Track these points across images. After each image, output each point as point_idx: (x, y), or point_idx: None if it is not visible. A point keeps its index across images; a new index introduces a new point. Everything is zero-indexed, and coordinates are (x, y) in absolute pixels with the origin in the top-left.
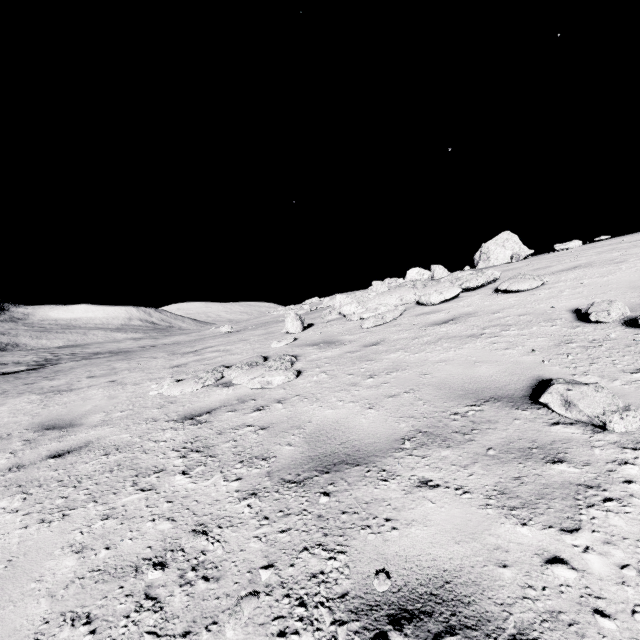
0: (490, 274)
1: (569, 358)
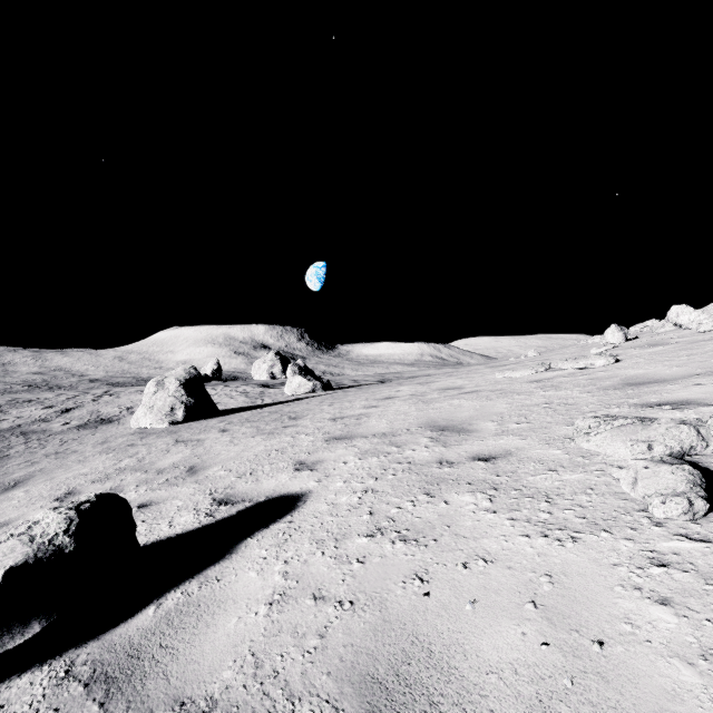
0: None
1: None
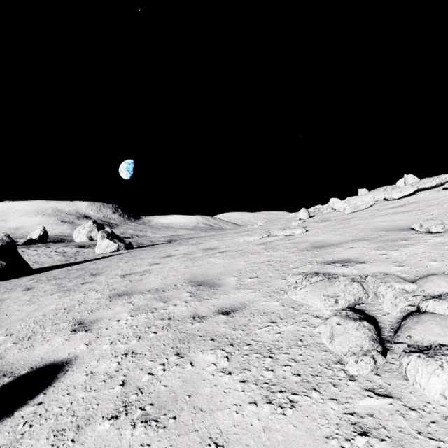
0: (443, 178)
1: (447, 215)
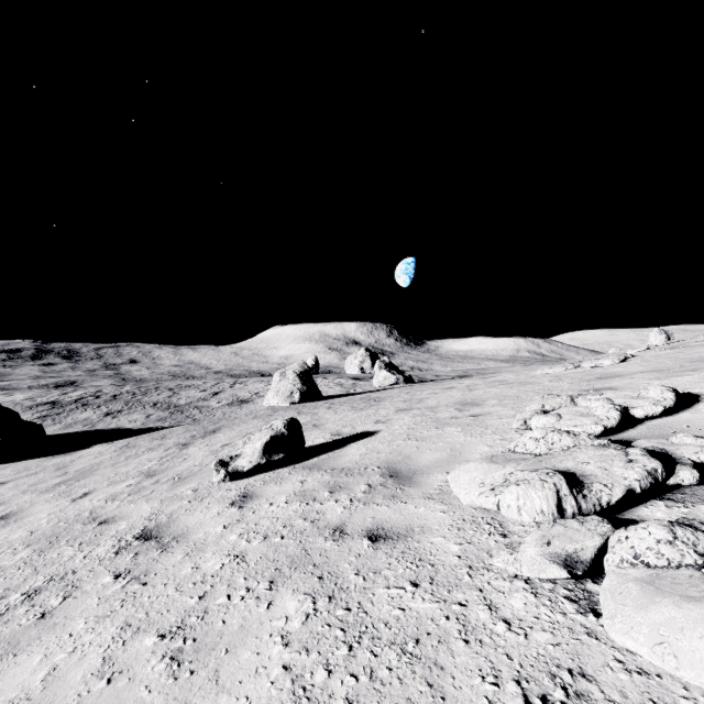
0: None
1: None
